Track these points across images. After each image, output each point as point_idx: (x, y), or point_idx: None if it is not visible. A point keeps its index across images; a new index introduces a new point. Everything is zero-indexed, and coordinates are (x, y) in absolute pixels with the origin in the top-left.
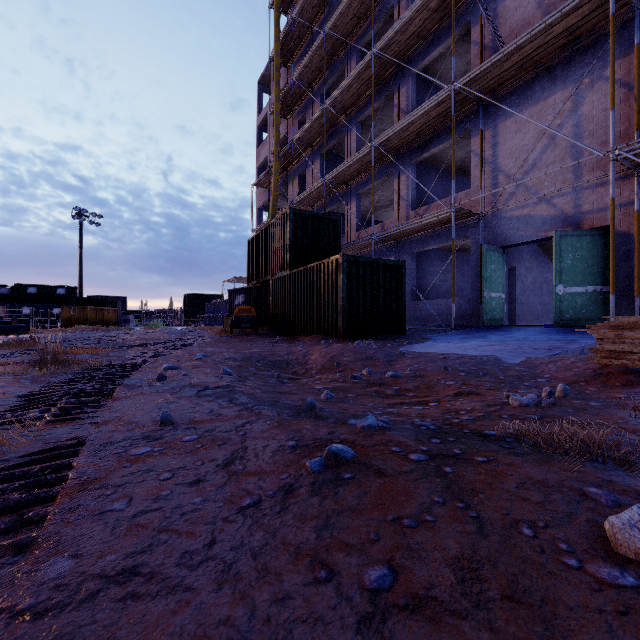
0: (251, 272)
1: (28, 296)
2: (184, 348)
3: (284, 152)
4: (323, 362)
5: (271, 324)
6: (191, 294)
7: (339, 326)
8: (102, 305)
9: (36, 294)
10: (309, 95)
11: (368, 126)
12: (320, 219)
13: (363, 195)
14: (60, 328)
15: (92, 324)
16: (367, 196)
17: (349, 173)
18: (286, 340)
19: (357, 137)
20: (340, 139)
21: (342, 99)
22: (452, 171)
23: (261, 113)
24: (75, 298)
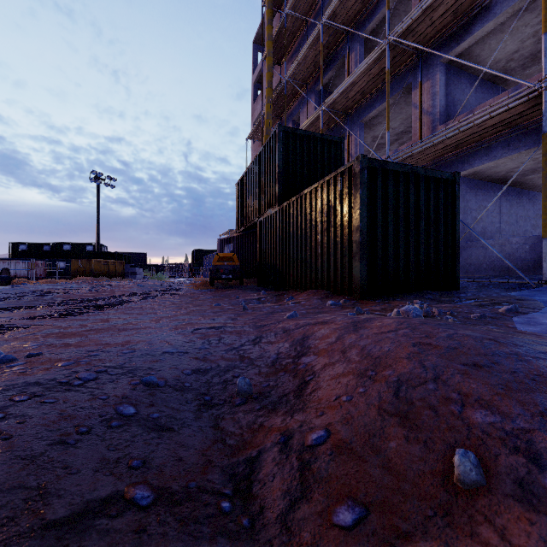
0: (239, 218)
1: (64, 252)
2: (87, 313)
3: (277, 94)
4: (369, 414)
5: (258, 275)
6: (198, 250)
7: (355, 276)
8: (111, 258)
9: (70, 251)
10: (303, 31)
11: (372, 48)
12: (318, 141)
13: (365, 128)
14: (49, 279)
15: (97, 276)
16: (370, 129)
17: (351, 96)
18: (272, 296)
19: (360, 56)
20: (338, 70)
21: (343, 10)
22: (543, 20)
23: (256, 70)
24: (88, 252)
